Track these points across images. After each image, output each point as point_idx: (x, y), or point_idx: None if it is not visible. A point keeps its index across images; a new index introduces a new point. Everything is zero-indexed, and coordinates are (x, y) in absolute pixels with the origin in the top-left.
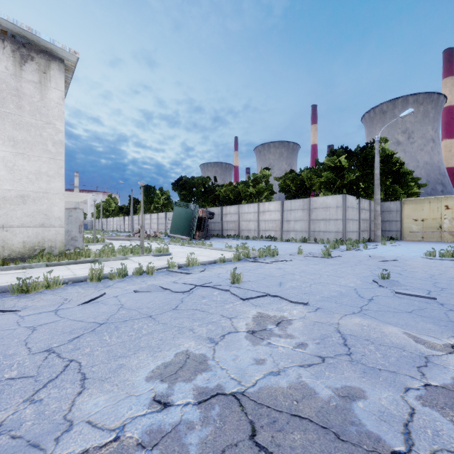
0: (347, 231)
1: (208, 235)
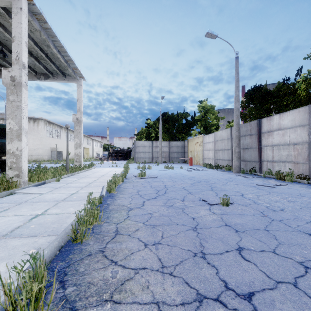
0: (138, 157)
1: (113, 159)
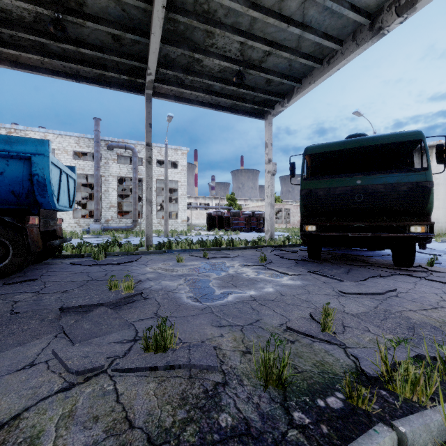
0: None
1: None
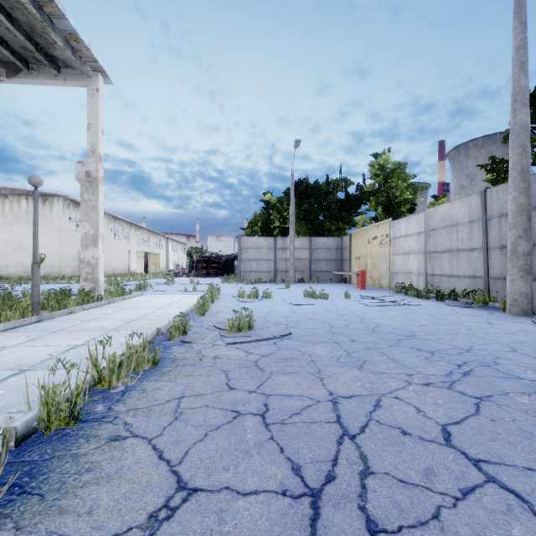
0: (245, 271)
1: (200, 274)
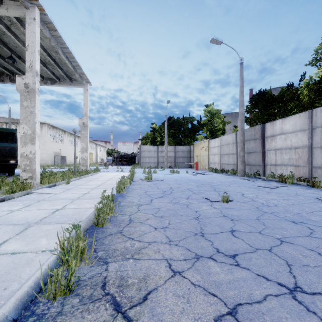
0: (143, 162)
1: (118, 164)
